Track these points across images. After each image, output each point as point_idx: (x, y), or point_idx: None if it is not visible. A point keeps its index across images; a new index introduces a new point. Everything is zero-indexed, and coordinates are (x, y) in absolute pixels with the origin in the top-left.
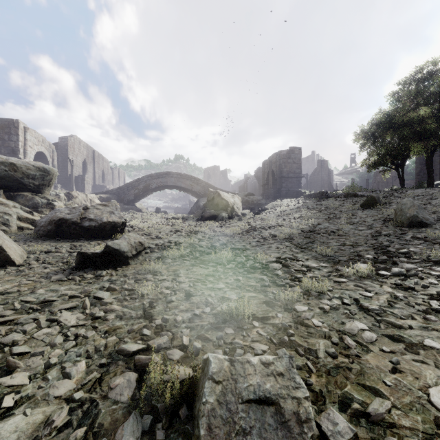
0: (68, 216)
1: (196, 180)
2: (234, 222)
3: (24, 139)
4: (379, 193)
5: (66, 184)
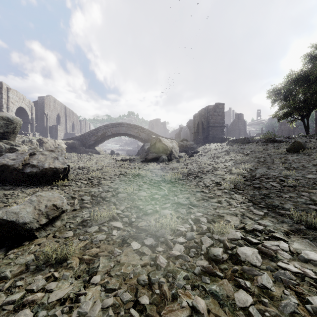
0: (10, 162)
1: (142, 129)
2: (172, 164)
3: (7, 97)
4: (295, 139)
5: (43, 132)
